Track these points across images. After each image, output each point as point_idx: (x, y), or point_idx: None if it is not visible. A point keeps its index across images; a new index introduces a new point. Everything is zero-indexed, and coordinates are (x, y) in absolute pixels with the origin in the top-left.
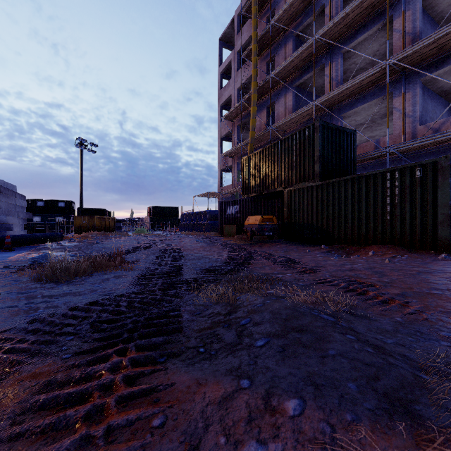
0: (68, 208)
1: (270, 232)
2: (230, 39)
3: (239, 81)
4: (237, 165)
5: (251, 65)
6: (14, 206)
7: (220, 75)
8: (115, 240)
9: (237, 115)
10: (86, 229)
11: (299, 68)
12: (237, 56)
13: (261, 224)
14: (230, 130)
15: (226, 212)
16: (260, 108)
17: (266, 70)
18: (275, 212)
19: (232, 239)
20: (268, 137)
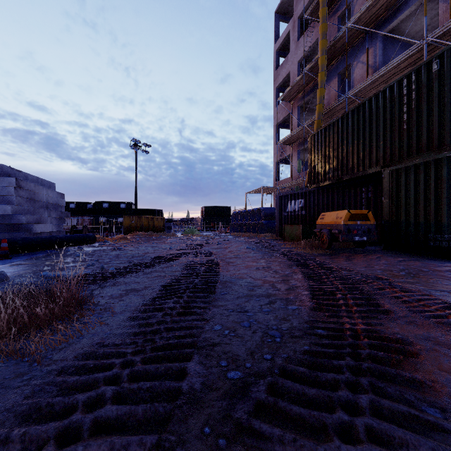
0: (128, 209)
1: (364, 237)
2: (288, 9)
3: (299, 52)
4: (297, 154)
5: (315, 27)
6: (45, 204)
7: (276, 53)
8: (143, 245)
9: (298, 93)
10: (134, 229)
11: (391, 6)
12: (297, 24)
13: (348, 224)
14: (289, 114)
15: (286, 208)
16: (328, 77)
17: (337, 26)
18: (363, 206)
19: (297, 245)
20: (342, 110)
